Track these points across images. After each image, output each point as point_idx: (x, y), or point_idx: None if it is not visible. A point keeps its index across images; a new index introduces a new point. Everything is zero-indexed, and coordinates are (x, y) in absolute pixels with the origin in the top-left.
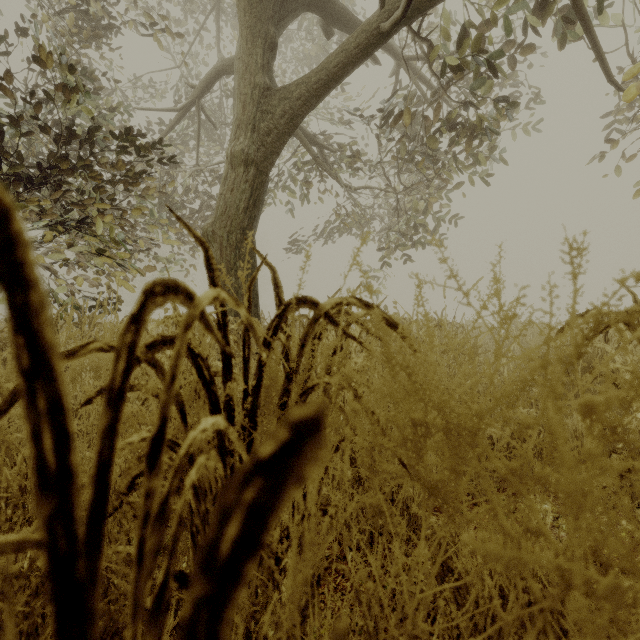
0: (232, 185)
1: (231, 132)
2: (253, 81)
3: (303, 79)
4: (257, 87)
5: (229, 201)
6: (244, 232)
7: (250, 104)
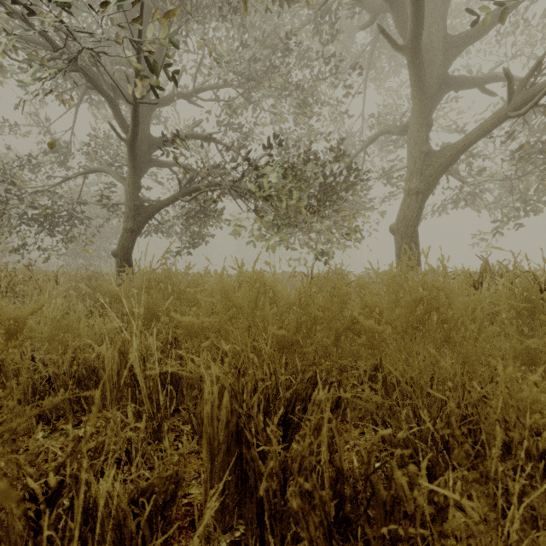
0: (408, 205)
1: (406, 176)
2: (420, 150)
3: (453, 147)
4: (423, 153)
5: (406, 213)
6: (414, 228)
7: (418, 162)
